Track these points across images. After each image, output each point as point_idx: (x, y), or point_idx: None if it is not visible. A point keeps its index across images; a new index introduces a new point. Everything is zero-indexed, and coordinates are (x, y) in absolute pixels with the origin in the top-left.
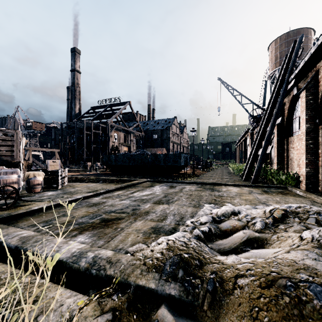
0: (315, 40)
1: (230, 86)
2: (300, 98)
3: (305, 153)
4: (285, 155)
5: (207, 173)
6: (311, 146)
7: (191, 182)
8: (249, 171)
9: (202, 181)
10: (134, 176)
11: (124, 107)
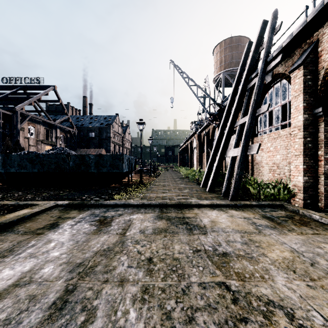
0: (312, 0)
1: (185, 73)
2: (291, 80)
3: (302, 155)
4: (249, 158)
5: (156, 180)
6: (309, 145)
7: (142, 205)
8: (215, 178)
9: (159, 201)
10: (34, 194)
11: (45, 92)
